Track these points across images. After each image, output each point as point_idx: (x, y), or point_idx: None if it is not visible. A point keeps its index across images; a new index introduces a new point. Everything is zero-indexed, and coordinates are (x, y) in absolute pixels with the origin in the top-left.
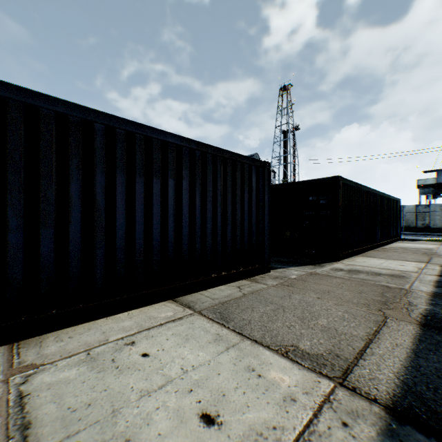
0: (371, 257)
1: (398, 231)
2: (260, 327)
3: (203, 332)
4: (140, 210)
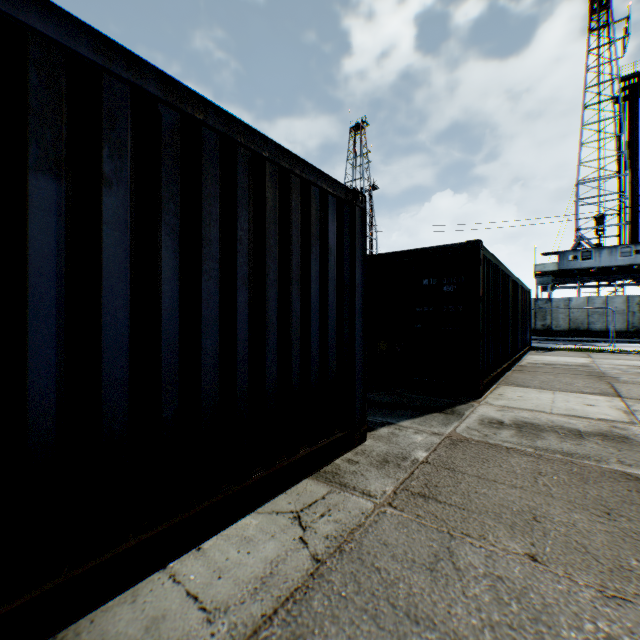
0: (522, 386)
1: (528, 337)
2: None
3: None
4: None
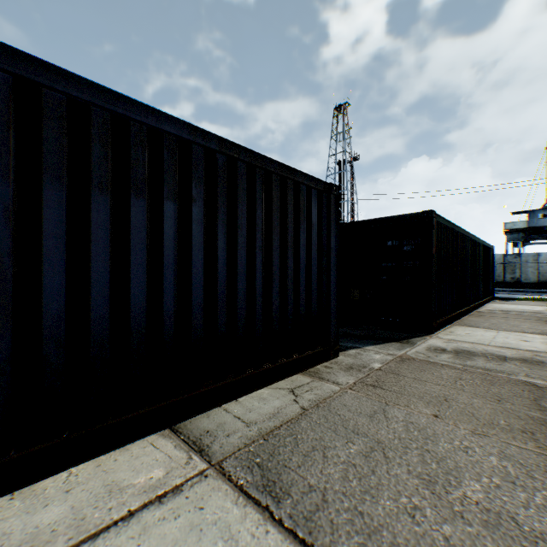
0: (472, 326)
1: (491, 288)
2: (349, 518)
3: (222, 544)
4: (102, 258)
